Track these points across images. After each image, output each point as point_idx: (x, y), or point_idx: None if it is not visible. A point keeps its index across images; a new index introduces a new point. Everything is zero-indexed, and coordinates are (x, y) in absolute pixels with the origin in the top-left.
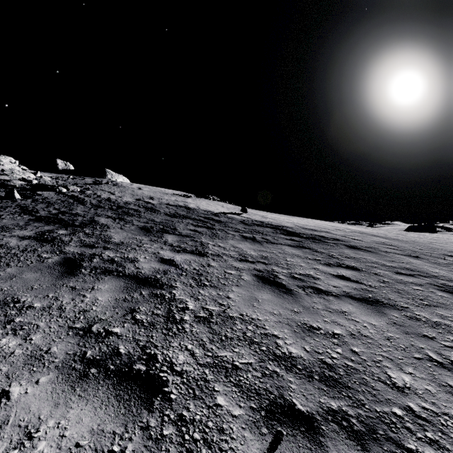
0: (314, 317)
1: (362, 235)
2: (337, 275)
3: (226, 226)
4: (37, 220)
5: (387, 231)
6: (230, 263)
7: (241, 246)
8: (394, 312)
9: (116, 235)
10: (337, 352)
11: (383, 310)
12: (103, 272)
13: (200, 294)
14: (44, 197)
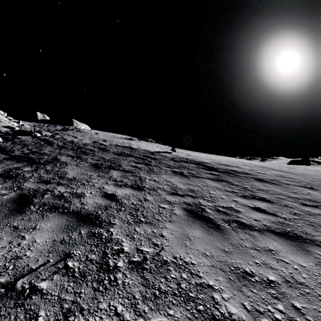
0: (245, 258)
1: (264, 169)
2: (254, 208)
3: (160, 162)
4: (10, 159)
5: (280, 165)
6: (163, 197)
7: (172, 180)
8: (317, 249)
9: (71, 171)
10: (279, 310)
11: (306, 247)
12: (50, 209)
13: (136, 232)
14: (22, 140)
